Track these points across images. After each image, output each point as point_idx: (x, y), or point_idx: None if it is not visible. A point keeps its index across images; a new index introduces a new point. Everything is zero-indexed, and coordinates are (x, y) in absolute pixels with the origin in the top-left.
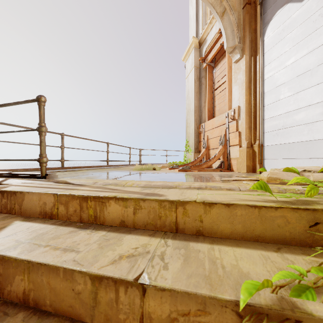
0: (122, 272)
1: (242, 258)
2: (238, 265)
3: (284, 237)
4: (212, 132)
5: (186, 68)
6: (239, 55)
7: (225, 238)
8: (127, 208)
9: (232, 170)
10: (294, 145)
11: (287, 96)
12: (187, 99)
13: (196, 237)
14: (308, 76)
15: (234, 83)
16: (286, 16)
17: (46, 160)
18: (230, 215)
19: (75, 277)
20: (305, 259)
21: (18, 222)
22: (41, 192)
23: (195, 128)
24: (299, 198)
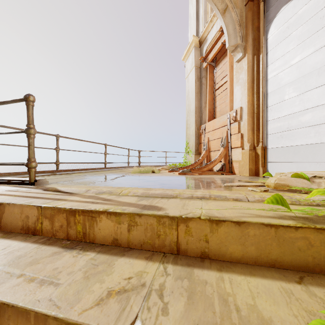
0: (109, 320)
1: (259, 294)
2: (256, 305)
3: (307, 263)
4: (213, 134)
5: (186, 68)
6: (241, 54)
7: (235, 262)
8: (121, 224)
9: (234, 173)
10: (300, 147)
11: (293, 97)
12: (188, 100)
13: (200, 261)
14: (315, 75)
15: (236, 83)
16: (291, 13)
17: (35, 165)
18: (241, 235)
19: None
20: None
21: None
22: (23, 203)
23: (195, 130)
24: (321, 214)
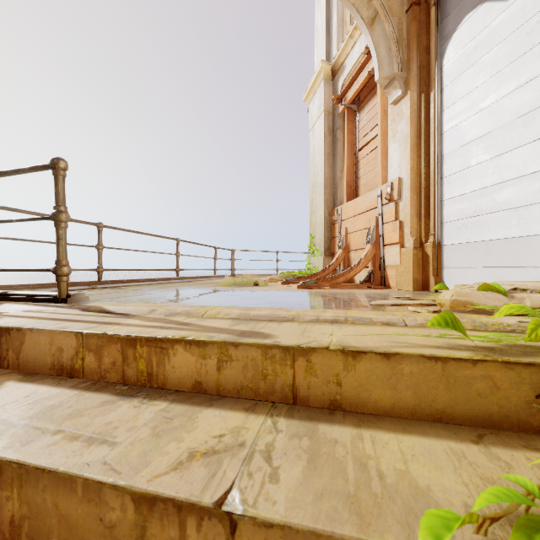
0: (192, 488)
1: (415, 457)
2: (409, 471)
3: (490, 415)
4: (354, 222)
5: (311, 113)
6: (400, 91)
7: (382, 415)
8: (207, 360)
9: (389, 286)
10: (494, 244)
11: (483, 161)
12: (313, 166)
13: (329, 414)
14: (519, 126)
15: (392, 139)
16: (480, 24)
17: (67, 271)
18: (391, 373)
19: (106, 497)
20: (531, 458)
21: (12, 384)
22: (53, 329)
23: (325, 215)
24: (514, 342)
